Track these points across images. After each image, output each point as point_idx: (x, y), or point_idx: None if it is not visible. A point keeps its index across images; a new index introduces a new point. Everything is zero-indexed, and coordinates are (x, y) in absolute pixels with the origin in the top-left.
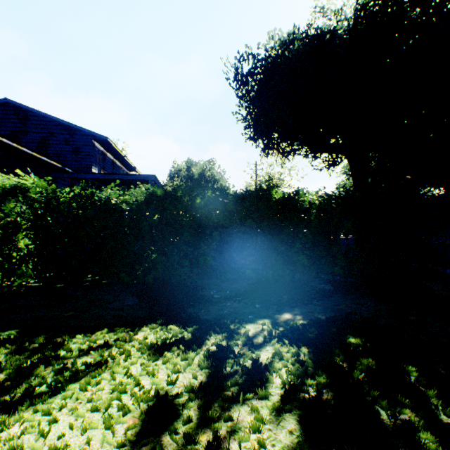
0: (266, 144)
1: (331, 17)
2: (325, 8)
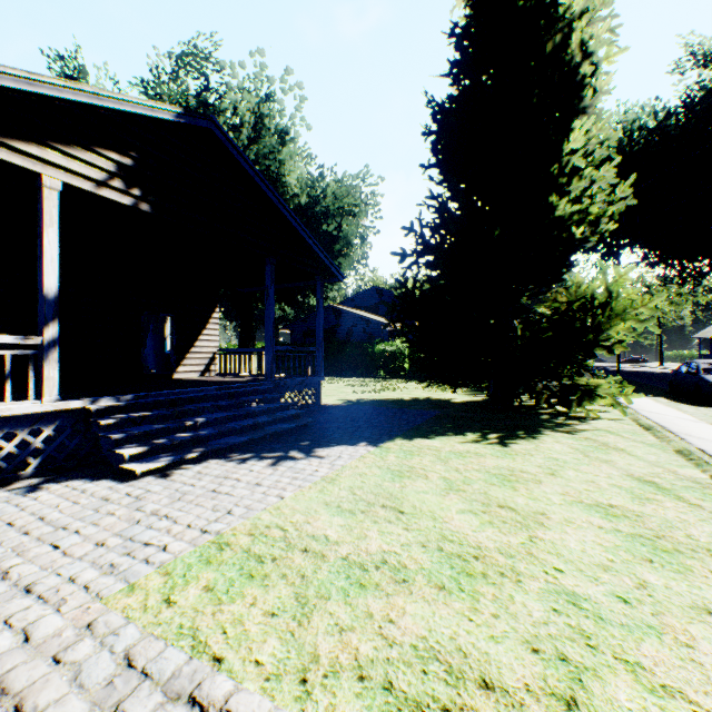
0: (603, 254)
1: (711, 59)
2: (700, 51)
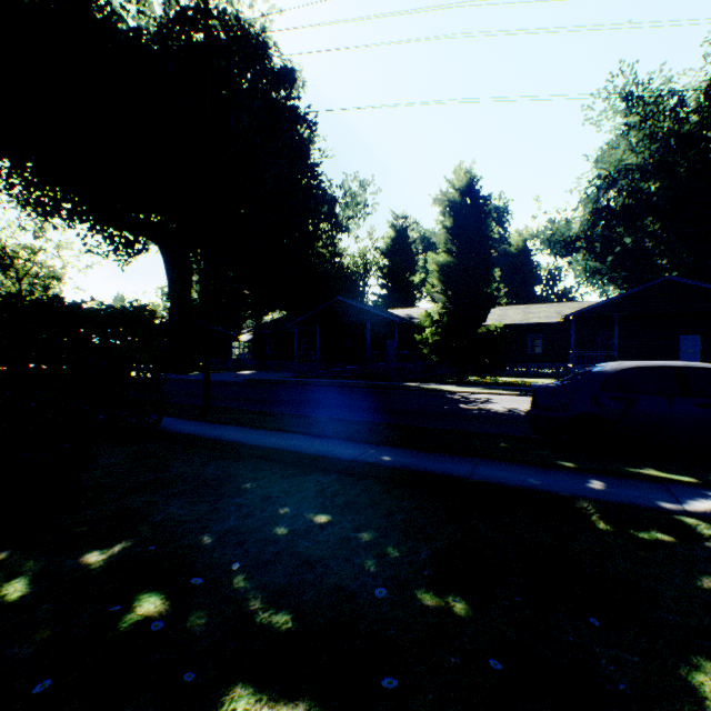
0: None
1: None
2: None
